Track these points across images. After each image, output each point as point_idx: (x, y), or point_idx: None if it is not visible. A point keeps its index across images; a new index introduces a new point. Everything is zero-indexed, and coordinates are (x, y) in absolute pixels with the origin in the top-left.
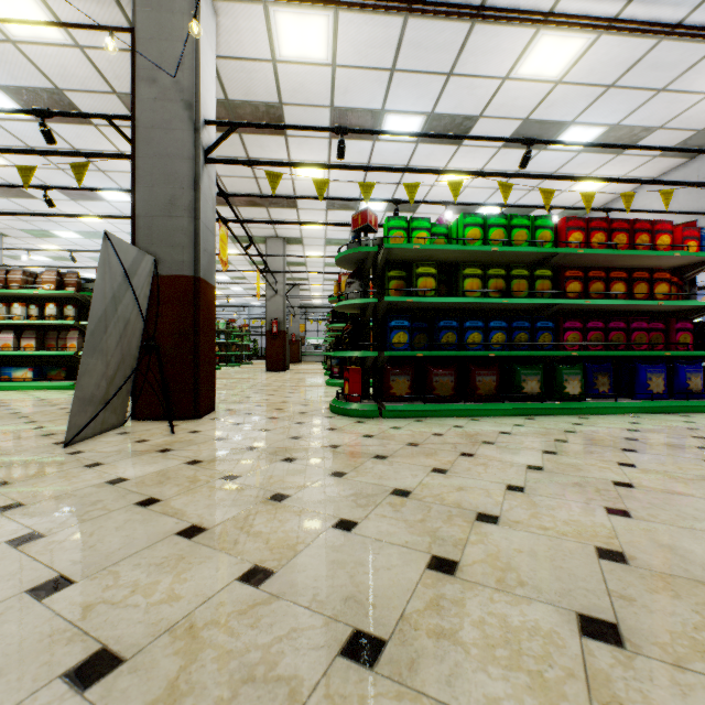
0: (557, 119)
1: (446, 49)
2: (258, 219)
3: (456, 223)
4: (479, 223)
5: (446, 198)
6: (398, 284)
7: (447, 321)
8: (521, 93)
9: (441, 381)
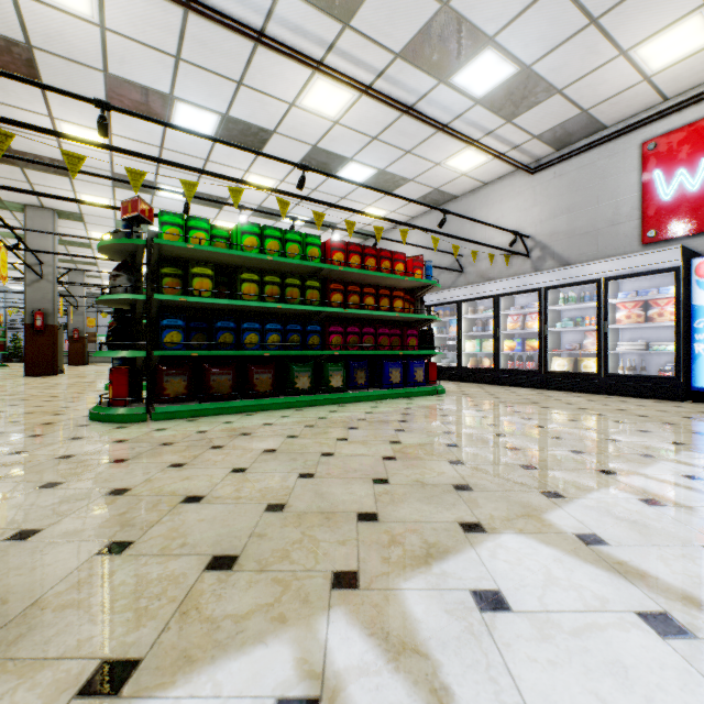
0: (340, 153)
1: (233, 58)
2: (8, 180)
3: (236, 228)
4: (257, 232)
5: (253, 201)
6: (173, 282)
7: (225, 322)
8: (308, 122)
9: (219, 380)
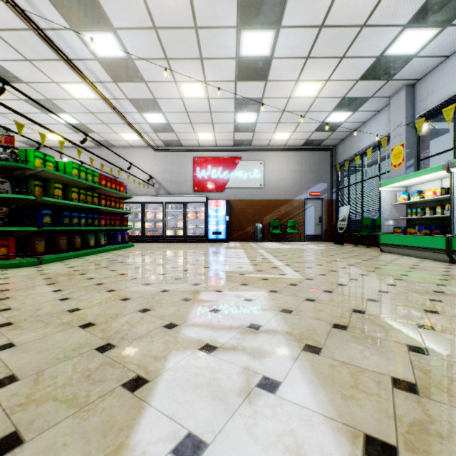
0: (64, 108)
1: (38, 53)
2: None
3: (65, 163)
4: (78, 168)
5: None
6: (40, 189)
7: (67, 212)
8: (57, 91)
9: (63, 242)
